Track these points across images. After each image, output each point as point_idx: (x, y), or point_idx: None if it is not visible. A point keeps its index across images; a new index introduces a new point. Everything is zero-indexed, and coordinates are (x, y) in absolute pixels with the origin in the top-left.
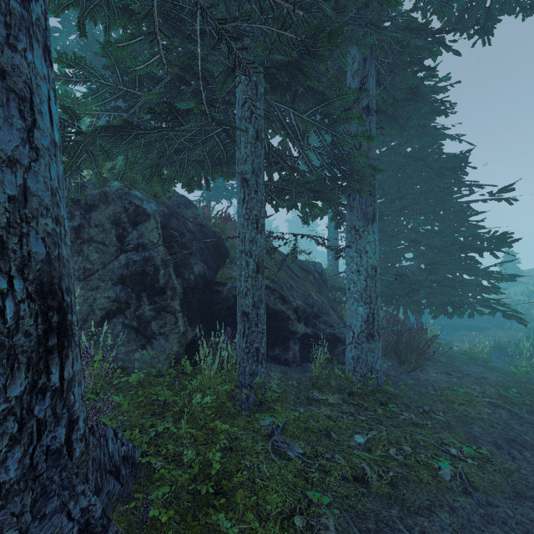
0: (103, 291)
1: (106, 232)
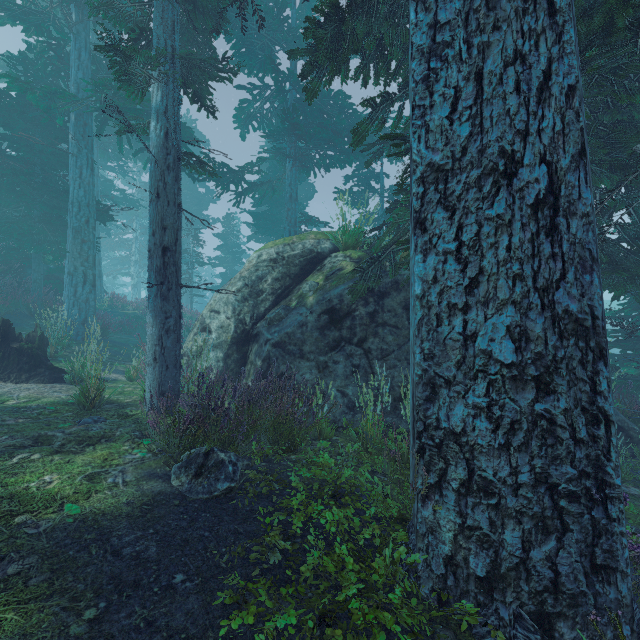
0: (400, 370)
1: (398, 316)
